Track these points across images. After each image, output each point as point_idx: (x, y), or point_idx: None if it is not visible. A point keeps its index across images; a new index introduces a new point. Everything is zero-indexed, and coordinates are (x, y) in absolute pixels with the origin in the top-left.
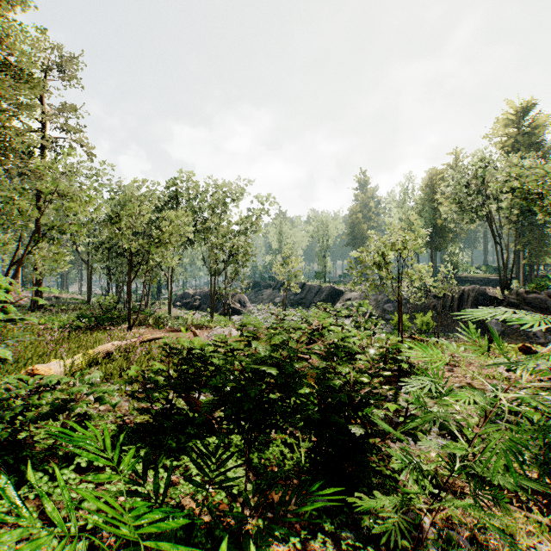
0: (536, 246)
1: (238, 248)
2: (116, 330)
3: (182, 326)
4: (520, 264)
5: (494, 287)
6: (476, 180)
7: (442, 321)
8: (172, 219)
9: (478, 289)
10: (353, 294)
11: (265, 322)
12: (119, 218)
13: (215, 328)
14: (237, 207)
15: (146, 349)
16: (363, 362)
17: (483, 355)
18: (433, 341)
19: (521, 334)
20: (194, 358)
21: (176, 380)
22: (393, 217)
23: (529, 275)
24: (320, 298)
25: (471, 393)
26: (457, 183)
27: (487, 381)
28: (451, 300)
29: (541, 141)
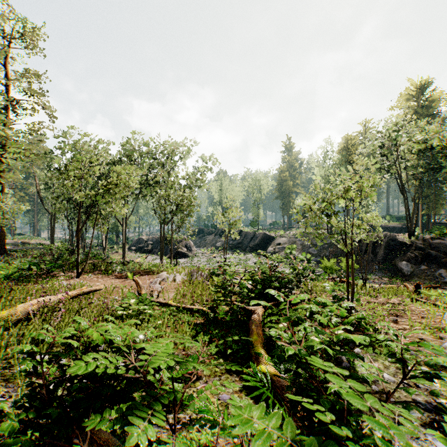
0: (433, 199)
1: (183, 199)
2: (65, 276)
3: (130, 272)
4: (419, 214)
5: (399, 234)
6: (387, 143)
7: (359, 263)
8: (120, 171)
9: (389, 236)
10: (282, 239)
11: (208, 264)
12: (65, 168)
13: (161, 273)
14: (183, 164)
15: (78, 305)
16: (371, 378)
17: (418, 302)
18: (360, 283)
19: (428, 274)
20: (130, 315)
21: (59, 399)
22: (315, 174)
23: (427, 224)
24: (255, 243)
25: (432, 354)
26: (371, 146)
27: (438, 335)
28: (366, 244)
29: (437, 112)
